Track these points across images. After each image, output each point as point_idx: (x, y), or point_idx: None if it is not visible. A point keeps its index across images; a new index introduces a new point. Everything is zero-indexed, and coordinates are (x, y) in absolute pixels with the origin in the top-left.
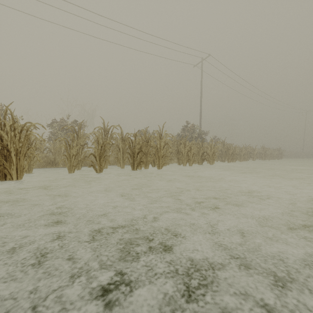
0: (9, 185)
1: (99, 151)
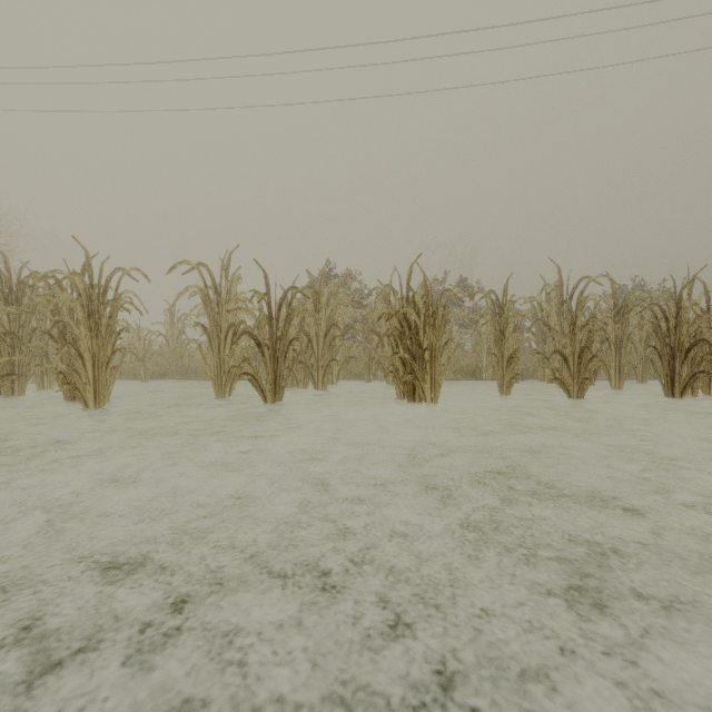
0: (419, 410)
1: (576, 345)
